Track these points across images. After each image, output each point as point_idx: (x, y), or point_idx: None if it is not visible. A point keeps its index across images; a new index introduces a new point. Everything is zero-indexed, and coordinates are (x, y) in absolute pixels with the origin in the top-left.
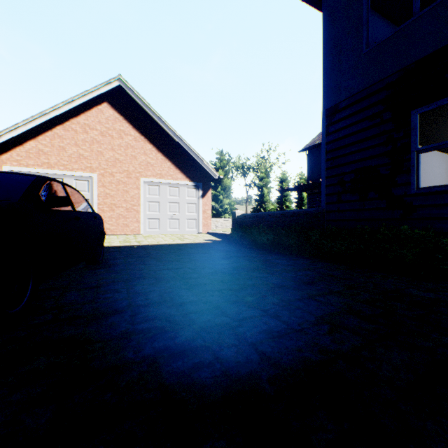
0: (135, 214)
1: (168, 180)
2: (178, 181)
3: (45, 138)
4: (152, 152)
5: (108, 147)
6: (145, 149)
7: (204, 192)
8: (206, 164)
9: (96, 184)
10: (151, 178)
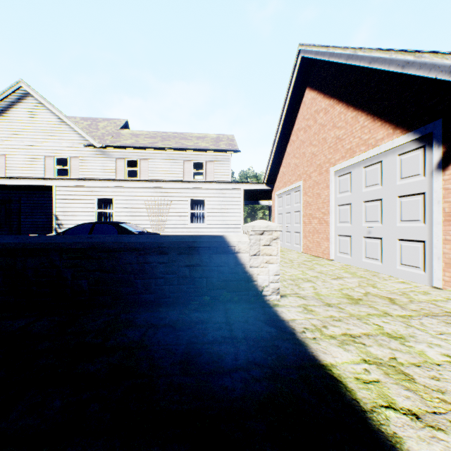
0: (325, 227)
1: (360, 156)
2: (376, 149)
3: (284, 161)
4: (341, 116)
5: (308, 143)
6: (333, 118)
7: (447, 149)
8: (410, 59)
9: (302, 193)
10: (339, 163)
